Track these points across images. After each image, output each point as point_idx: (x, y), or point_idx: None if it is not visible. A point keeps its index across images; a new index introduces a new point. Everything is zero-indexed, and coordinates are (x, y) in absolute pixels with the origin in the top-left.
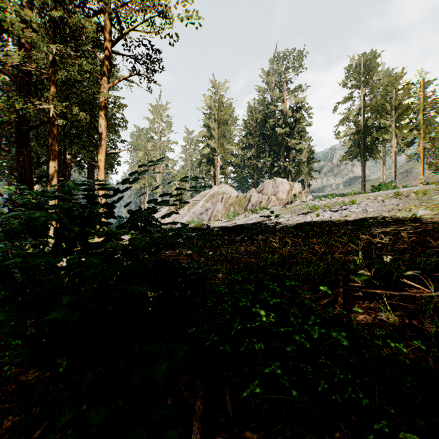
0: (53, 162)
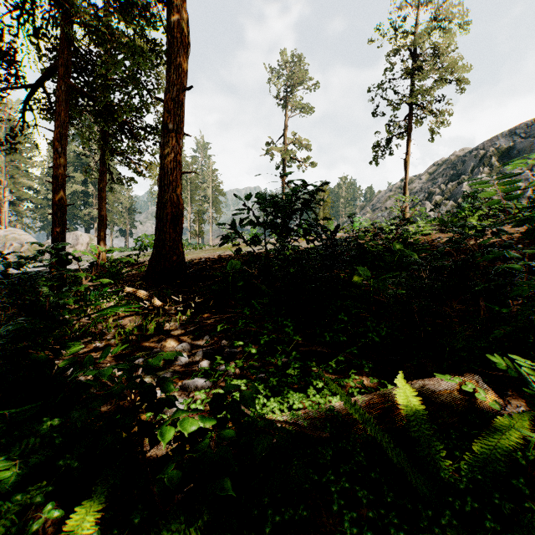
0: None
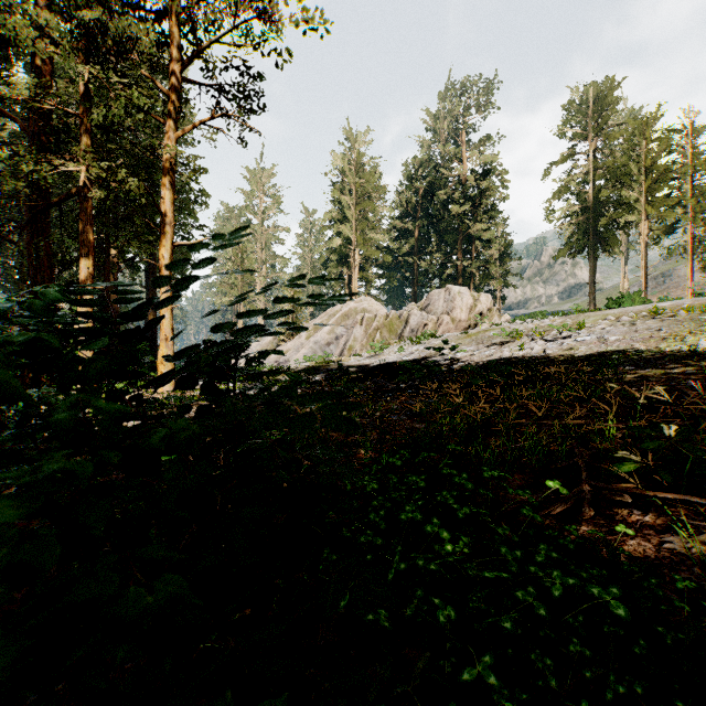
0: (85, 261)
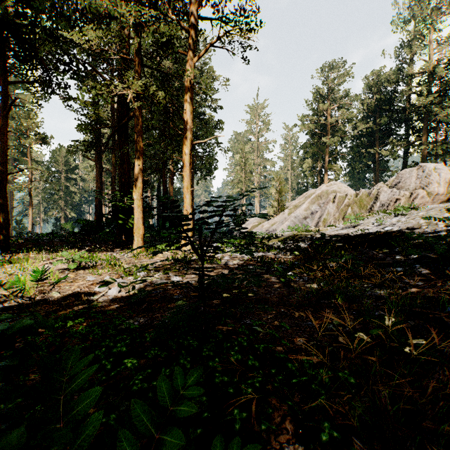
0: (137, 160)
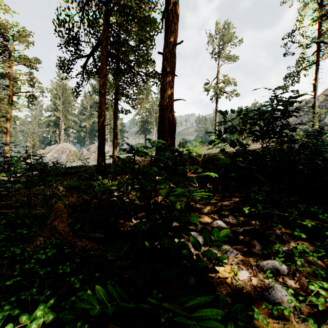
0: None
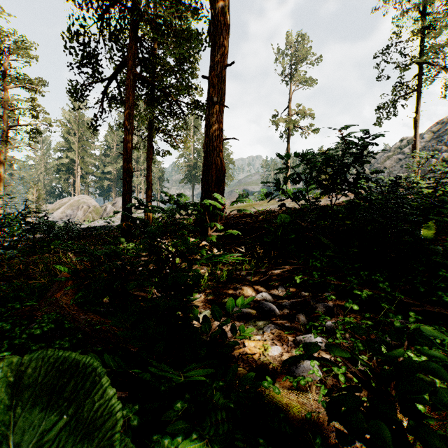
0: None
